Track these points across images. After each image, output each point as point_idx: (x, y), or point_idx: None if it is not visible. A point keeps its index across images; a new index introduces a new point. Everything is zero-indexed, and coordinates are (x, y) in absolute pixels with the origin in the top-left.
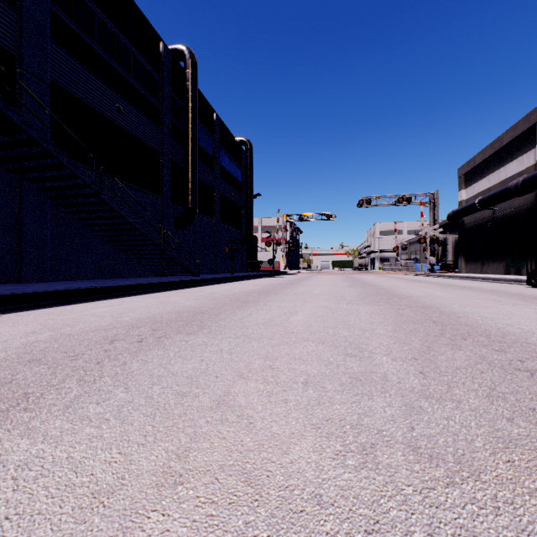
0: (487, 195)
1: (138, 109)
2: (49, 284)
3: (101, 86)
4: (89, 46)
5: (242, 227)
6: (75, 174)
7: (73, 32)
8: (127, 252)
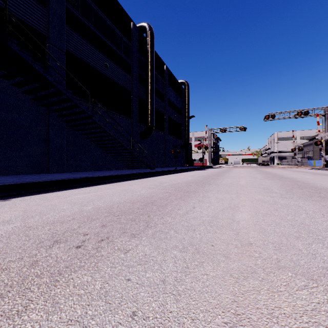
0: None
1: (118, 65)
2: (63, 174)
3: (95, 51)
4: (88, 28)
5: (182, 138)
6: (76, 104)
7: (79, 19)
8: (111, 154)
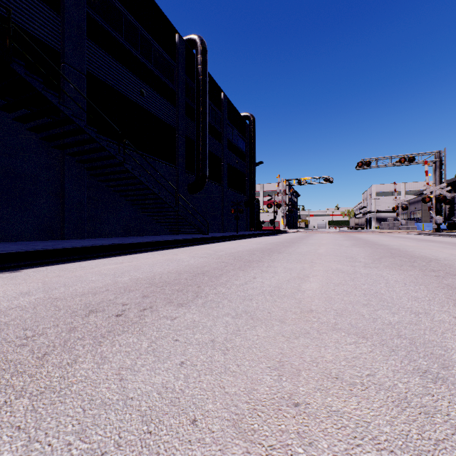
0: None
1: (158, 92)
2: (83, 240)
3: (127, 74)
4: (118, 41)
5: (246, 192)
6: (102, 147)
7: (105, 30)
8: (148, 213)
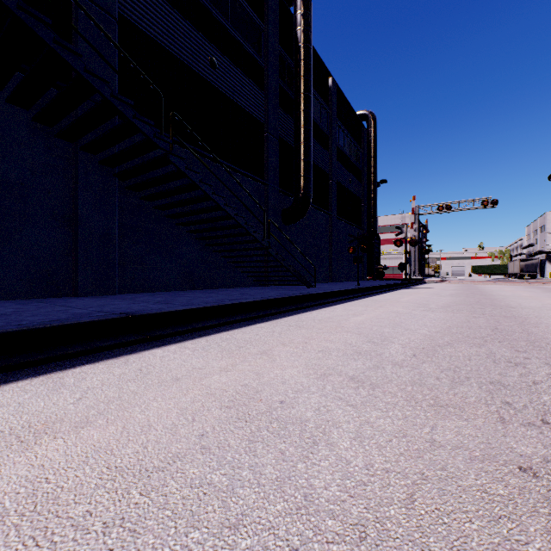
0: None
1: (237, 65)
2: (101, 299)
3: (189, 30)
4: None
5: (361, 224)
6: (126, 118)
7: None
8: (222, 253)
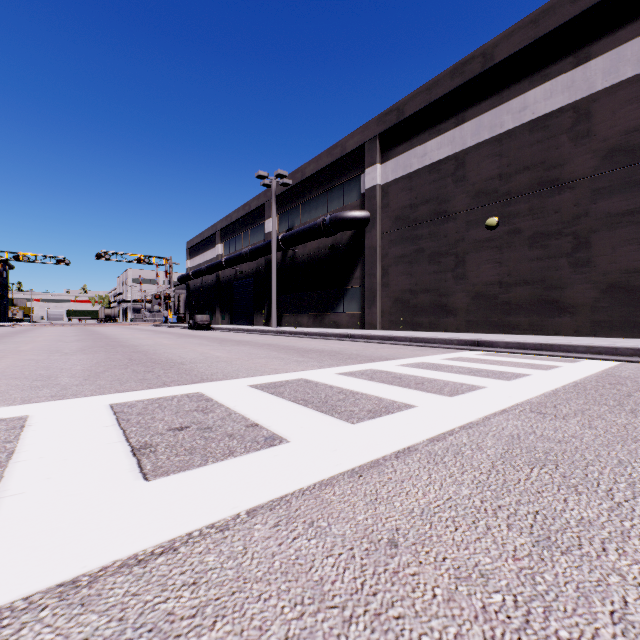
0: (195, 270)
1: None
2: None
3: None
4: None
5: None
6: None
7: None
8: None
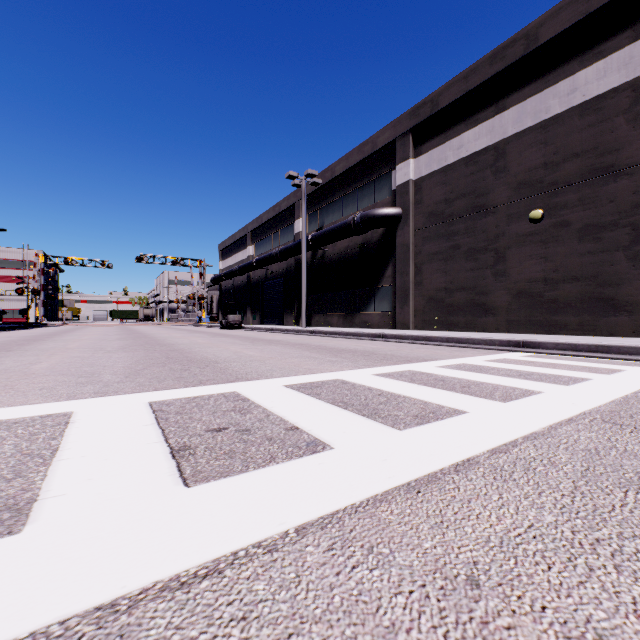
0: (227, 271)
1: None
2: None
3: None
4: None
5: None
6: None
7: None
8: None
